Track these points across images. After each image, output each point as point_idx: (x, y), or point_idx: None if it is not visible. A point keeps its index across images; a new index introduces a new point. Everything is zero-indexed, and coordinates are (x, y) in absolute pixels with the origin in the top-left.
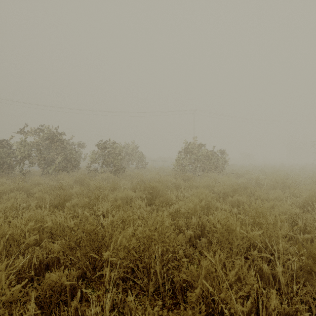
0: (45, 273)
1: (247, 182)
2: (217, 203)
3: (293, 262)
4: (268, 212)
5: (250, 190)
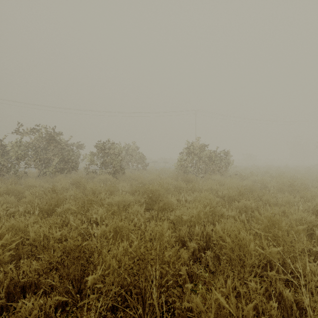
0: (20, 297)
1: (253, 185)
2: (223, 209)
3: (316, 283)
4: (283, 221)
5: (257, 194)
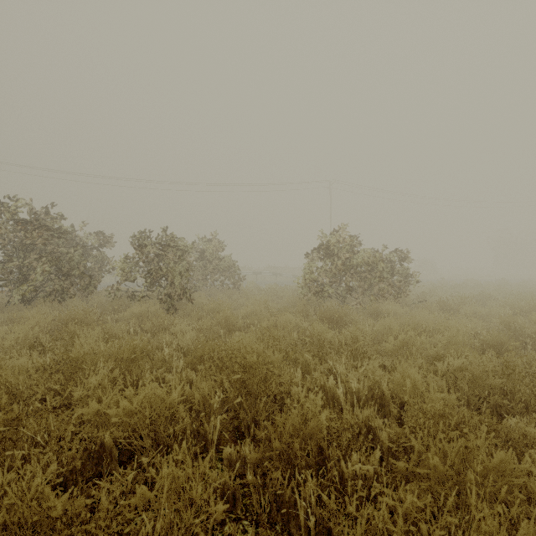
0: None
1: (500, 333)
2: None
3: None
4: None
5: None
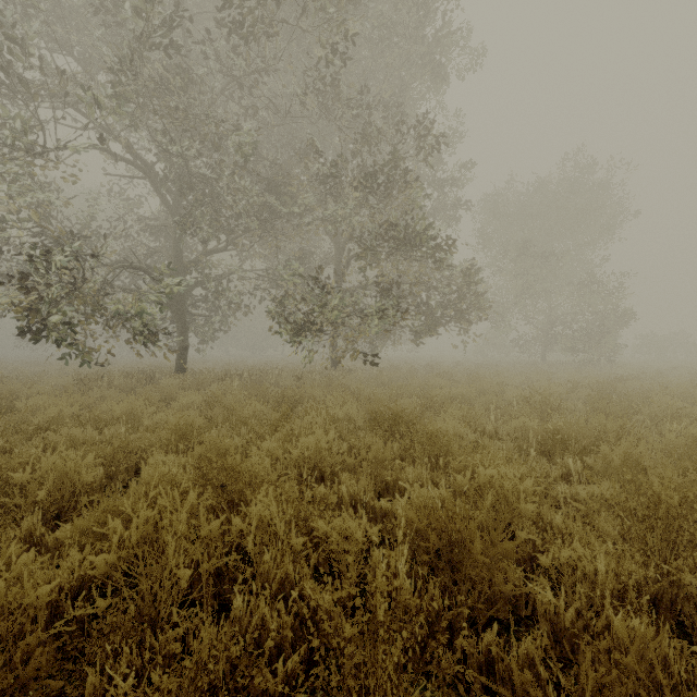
0: None
1: None
2: None
3: None
4: None
5: None
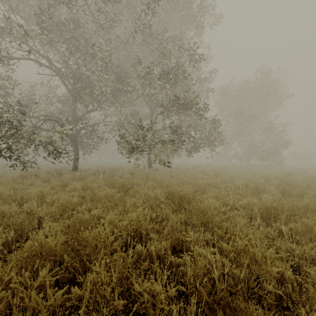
0: None
1: None
2: None
3: None
4: None
5: None
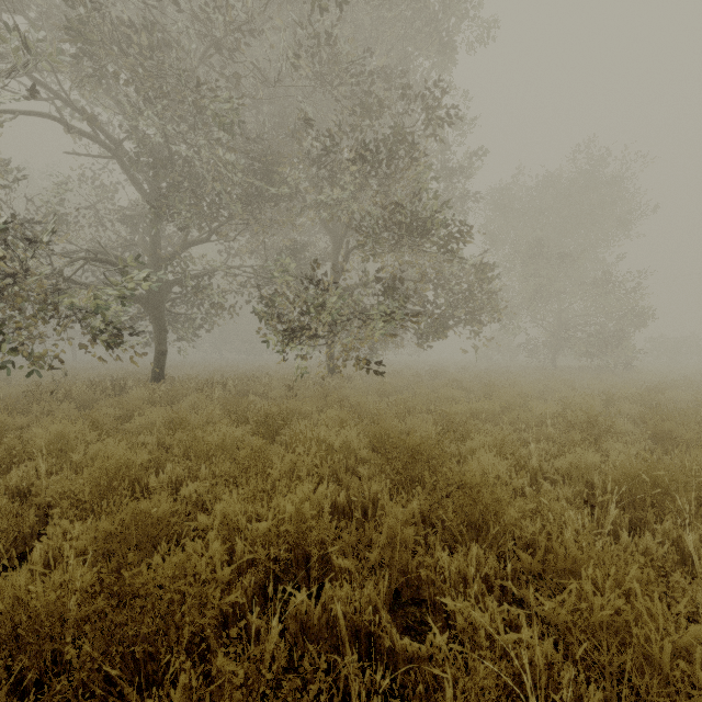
0: None
1: None
2: None
3: None
4: None
5: None
